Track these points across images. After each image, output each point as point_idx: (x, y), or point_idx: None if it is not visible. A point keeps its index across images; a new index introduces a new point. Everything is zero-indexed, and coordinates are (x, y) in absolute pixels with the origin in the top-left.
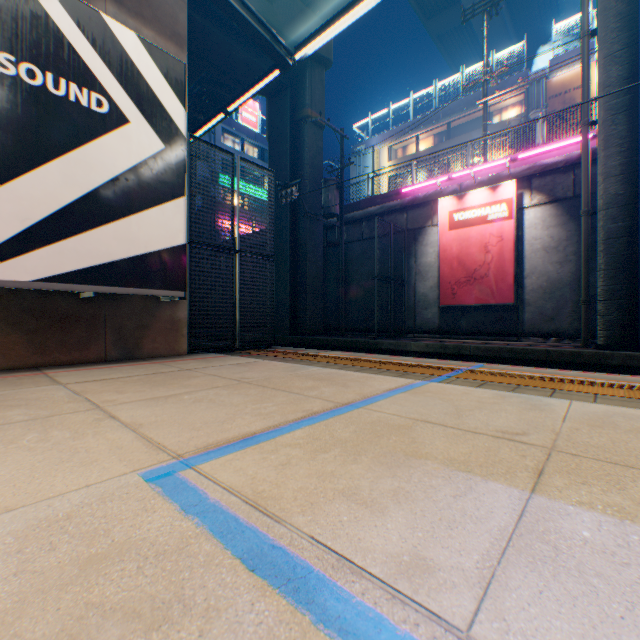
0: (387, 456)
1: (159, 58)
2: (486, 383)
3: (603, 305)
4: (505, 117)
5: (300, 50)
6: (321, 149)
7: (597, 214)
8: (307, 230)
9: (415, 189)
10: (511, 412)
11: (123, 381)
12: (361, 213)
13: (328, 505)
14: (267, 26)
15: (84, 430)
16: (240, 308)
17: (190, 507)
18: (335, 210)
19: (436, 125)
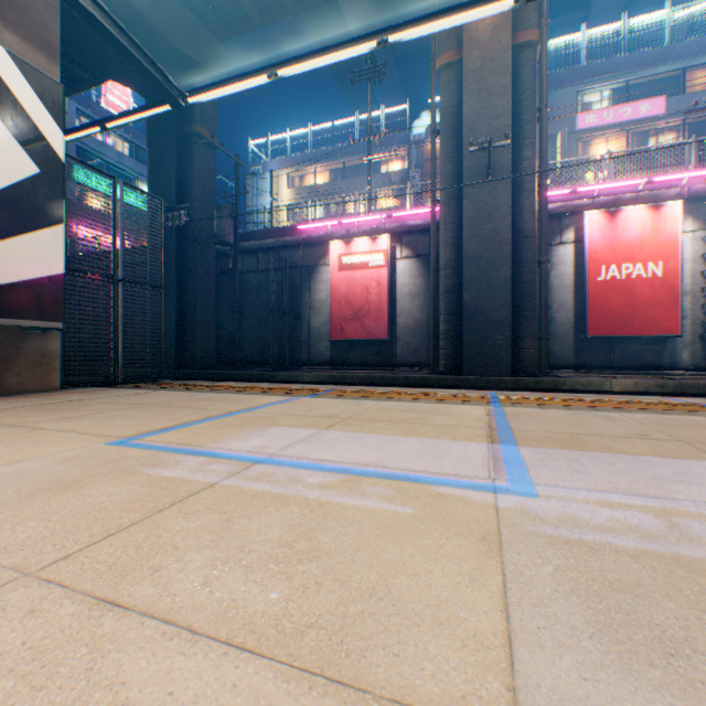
0: (259, 427)
1: (34, 77)
2: (342, 397)
3: (443, 341)
4: (393, 168)
5: (194, 95)
6: (214, 170)
7: (440, 272)
8: (198, 256)
9: (310, 228)
10: (342, 408)
11: (13, 411)
12: (258, 244)
13: (225, 441)
14: (159, 67)
15: (27, 435)
16: (124, 340)
17: (149, 448)
18: (230, 239)
19: (334, 162)
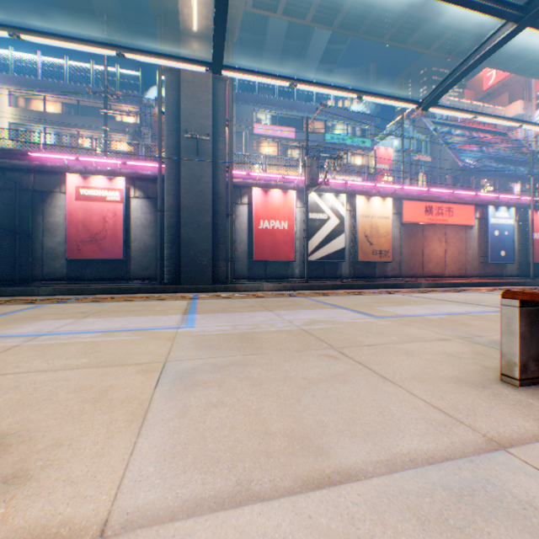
0: (27, 322)
1: None
2: (88, 302)
3: (168, 262)
4: (128, 120)
5: None
6: None
7: (166, 213)
8: None
9: (45, 157)
10: (91, 307)
11: None
12: None
13: (4, 330)
14: None
15: None
16: None
17: None
18: None
19: (69, 97)
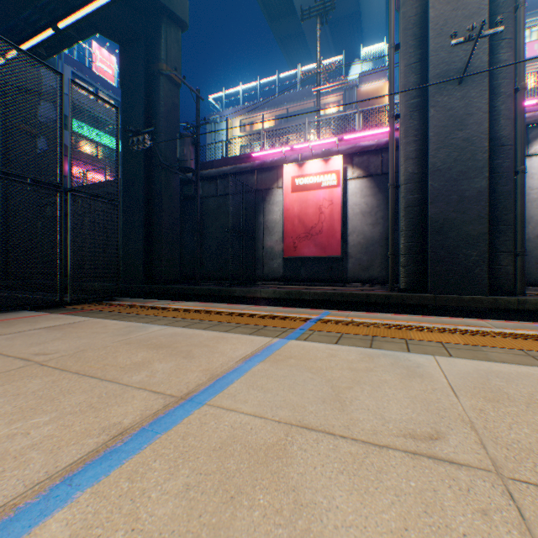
0: None
1: None
2: (343, 336)
3: (405, 258)
4: (329, 111)
5: None
6: (177, 106)
7: (400, 187)
8: (163, 182)
9: (264, 155)
10: (395, 385)
11: None
12: (216, 171)
13: None
14: None
15: None
16: (72, 256)
17: None
18: (191, 164)
19: (279, 108)
